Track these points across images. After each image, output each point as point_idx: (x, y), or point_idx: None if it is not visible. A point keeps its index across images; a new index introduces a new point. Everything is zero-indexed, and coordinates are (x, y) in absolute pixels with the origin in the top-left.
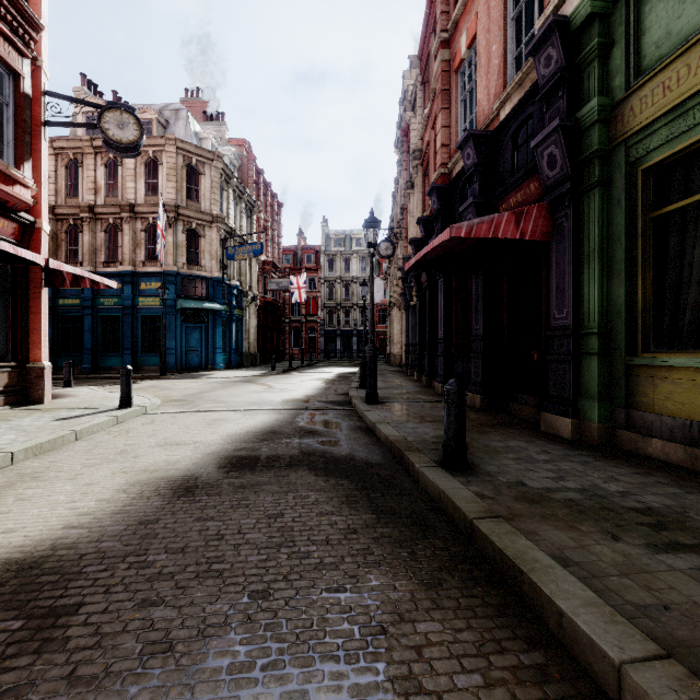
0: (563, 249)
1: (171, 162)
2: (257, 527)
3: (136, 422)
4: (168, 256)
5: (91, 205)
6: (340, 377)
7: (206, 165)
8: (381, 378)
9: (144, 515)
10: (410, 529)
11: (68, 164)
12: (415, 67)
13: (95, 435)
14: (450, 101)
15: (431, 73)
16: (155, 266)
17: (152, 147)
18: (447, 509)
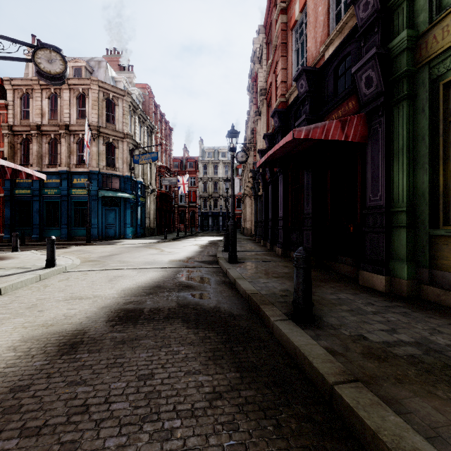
0: (377, 148)
1: (94, 96)
2: (125, 393)
3: (55, 279)
4: (93, 160)
5: (38, 124)
6: (211, 244)
7: (119, 99)
8: (238, 244)
9: (19, 379)
10: (272, 391)
11: (22, 96)
12: (261, 32)
13: (18, 291)
14: (287, 51)
15: (273, 35)
16: (84, 167)
17: (81, 85)
18: (303, 365)
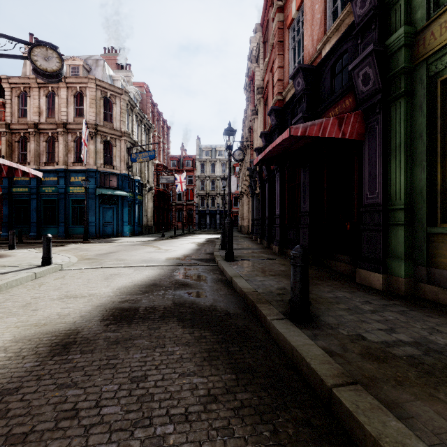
0: (375, 146)
1: (92, 94)
2: (117, 397)
3: (50, 277)
4: (90, 159)
5: (36, 123)
6: (208, 241)
7: (117, 98)
8: (235, 242)
9: (8, 382)
10: (269, 394)
11: (20, 95)
12: (258, 31)
13: (13, 289)
14: (283, 49)
15: (270, 34)
16: (81, 165)
17: (79, 84)
18: (301, 366)
